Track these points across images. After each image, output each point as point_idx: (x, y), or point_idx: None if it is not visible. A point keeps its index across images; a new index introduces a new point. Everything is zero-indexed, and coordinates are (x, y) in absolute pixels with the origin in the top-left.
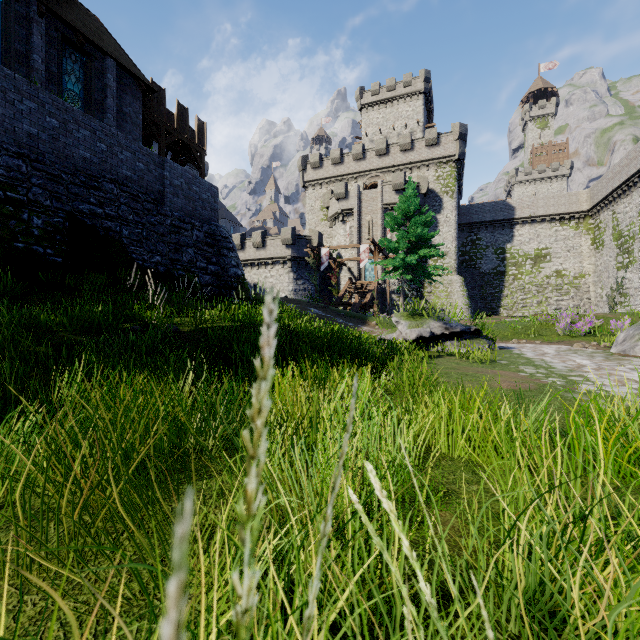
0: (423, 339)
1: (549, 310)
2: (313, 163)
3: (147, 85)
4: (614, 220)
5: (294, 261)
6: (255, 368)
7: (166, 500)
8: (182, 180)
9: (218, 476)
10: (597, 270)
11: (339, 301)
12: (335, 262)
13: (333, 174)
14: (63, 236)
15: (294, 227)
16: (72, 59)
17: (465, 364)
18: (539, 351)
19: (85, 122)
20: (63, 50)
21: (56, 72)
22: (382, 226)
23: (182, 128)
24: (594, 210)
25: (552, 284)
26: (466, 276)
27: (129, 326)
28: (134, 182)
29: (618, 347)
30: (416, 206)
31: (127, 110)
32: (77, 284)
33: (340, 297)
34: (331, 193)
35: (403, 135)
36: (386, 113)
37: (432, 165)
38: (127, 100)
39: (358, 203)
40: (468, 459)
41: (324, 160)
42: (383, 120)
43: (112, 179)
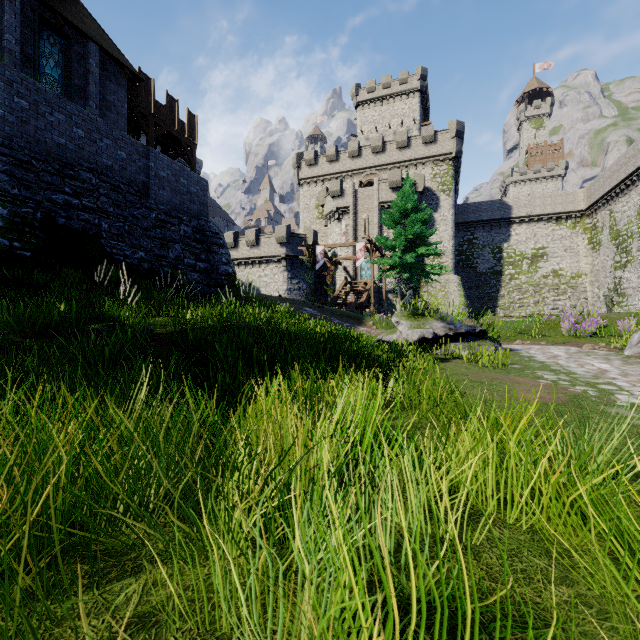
0: (425, 341)
1: (546, 310)
2: (308, 160)
3: (133, 73)
4: (612, 219)
5: (289, 260)
6: (238, 376)
7: (43, 636)
8: (168, 171)
9: (151, 568)
10: (594, 270)
11: (335, 301)
12: (330, 261)
13: (328, 172)
14: (33, 228)
15: (289, 225)
16: (50, 42)
17: (475, 369)
18: (549, 353)
19: (59, 105)
20: (40, 32)
21: (32, 54)
22: (378, 224)
23: (171, 120)
24: (591, 209)
25: (549, 284)
26: (463, 276)
27: (97, 327)
28: (115, 172)
29: (633, 349)
30: (414, 203)
31: (111, 98)
32: (47, 280)
33: (336, 297)
34: (326, 191)
35: (399, 132)
36: (382, 111)
37: (429, 163)
38: (111, 88)
39: (354, 201)
40: (530, 525)
41: (319, 157)
42: (379, 118)
43: (90, 168)
